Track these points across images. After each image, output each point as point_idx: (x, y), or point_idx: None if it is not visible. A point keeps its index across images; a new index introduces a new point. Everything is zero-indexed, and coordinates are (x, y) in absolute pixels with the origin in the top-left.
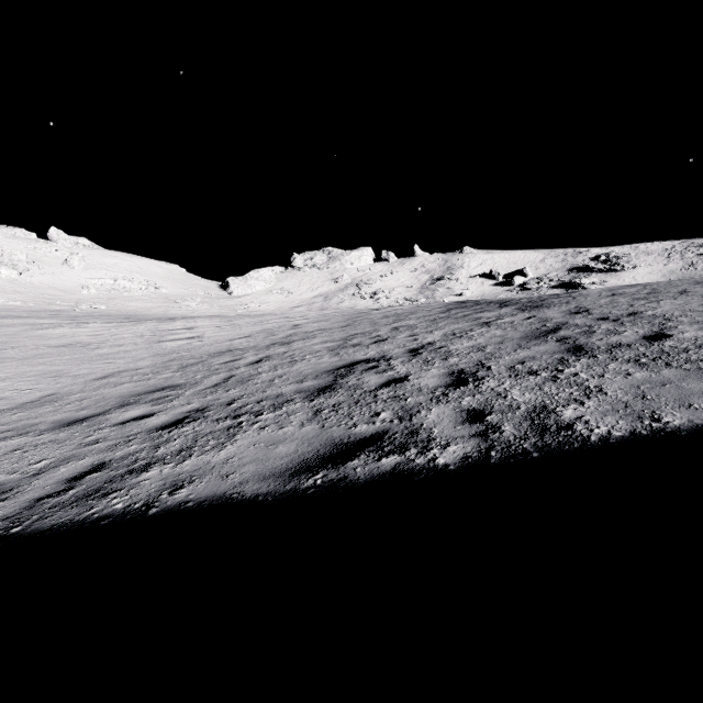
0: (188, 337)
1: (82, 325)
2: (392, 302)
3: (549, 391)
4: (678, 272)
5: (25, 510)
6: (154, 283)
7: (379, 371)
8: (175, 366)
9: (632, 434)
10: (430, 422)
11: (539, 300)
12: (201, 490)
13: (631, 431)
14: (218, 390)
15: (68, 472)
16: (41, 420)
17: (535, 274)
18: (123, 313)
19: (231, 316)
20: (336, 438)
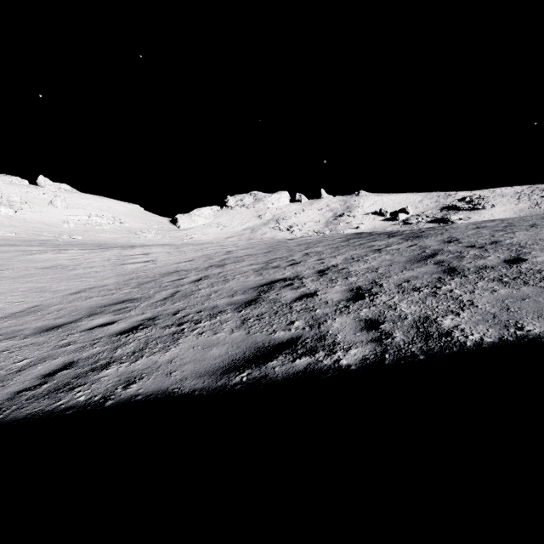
0: (144, 261)
1: (63, 251)
2: (304, 234)
3: (430, 304)
4: (526, 210)
5: (7, 401)
6: (119, 219)
7: (294, 288)
8: (133, 283)
9: (500, 340)
10: (334, 329)
11: (419, 232)
12: (149, 385)
13: (499, 337)
14: (166, 303)
15: (44, 370)
16: (26, 326)
17: (415, 211)
18: (95, 242)
19: (178, 245)
20: (259, 342)
